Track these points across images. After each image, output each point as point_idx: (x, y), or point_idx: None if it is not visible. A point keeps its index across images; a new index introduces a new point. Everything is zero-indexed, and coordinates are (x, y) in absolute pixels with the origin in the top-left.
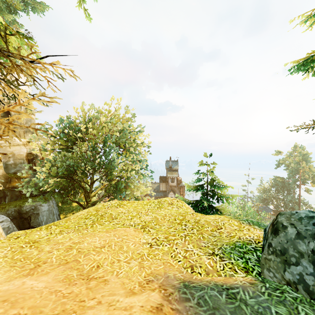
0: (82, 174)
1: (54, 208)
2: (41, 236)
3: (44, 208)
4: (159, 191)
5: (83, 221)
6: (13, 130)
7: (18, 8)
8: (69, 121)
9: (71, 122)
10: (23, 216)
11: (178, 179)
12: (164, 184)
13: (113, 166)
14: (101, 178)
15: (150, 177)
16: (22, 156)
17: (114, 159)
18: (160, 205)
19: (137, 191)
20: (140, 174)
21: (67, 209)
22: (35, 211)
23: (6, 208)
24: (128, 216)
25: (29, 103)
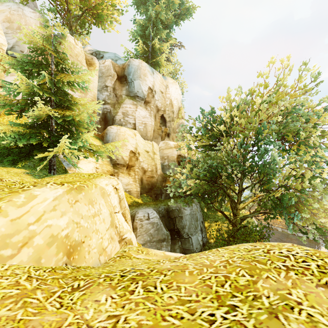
0: (227, 178)
1: (198, 214)
2: (91, 324)
3: (187, 212)
4: None
5: (208, 310)
6: (167, 135)
7: (171, 23)
8: (212, 112)
9: (214, 112)
10: (170, 216)
11: None
12: None
13: (273, 170)
14: (253, 187)
15: None
16: (174, 158)
17: (275, 159)
18: None
19: None
20: None
21: (212, 217)
22: (179, 213)
23: (158, 205)
24: None
25: (180, 108)
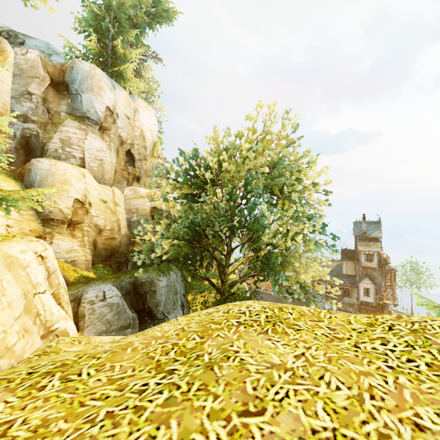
0: (214, 237)
1: (178, 285)
2: None
3: (162, 284)
4: (340, 275)
5: (142, 381)
6: (137, 179)
7: (143, 24)
8: (194, 153)
9: (197, 155)
10: (138, 291)
11: (381, 256)
12: (350, 264)
13: (262, 226)
14: (243, 246)
15: (331, 248)
16: (146, 212)
17: (263, 214)
18: (437, 354)
19: (306, 274)
20: (310, 241)
21: (197, 287)
22: (151, 286)
23: (121, 278)
24: (312, 408)
25: (156, 144)
